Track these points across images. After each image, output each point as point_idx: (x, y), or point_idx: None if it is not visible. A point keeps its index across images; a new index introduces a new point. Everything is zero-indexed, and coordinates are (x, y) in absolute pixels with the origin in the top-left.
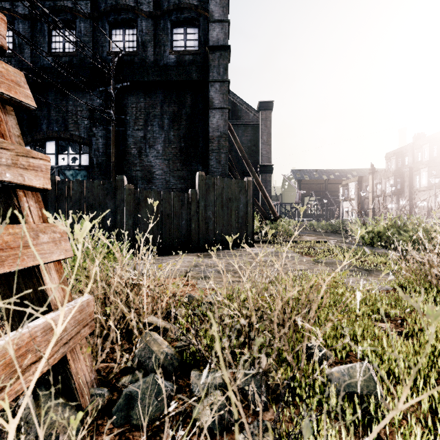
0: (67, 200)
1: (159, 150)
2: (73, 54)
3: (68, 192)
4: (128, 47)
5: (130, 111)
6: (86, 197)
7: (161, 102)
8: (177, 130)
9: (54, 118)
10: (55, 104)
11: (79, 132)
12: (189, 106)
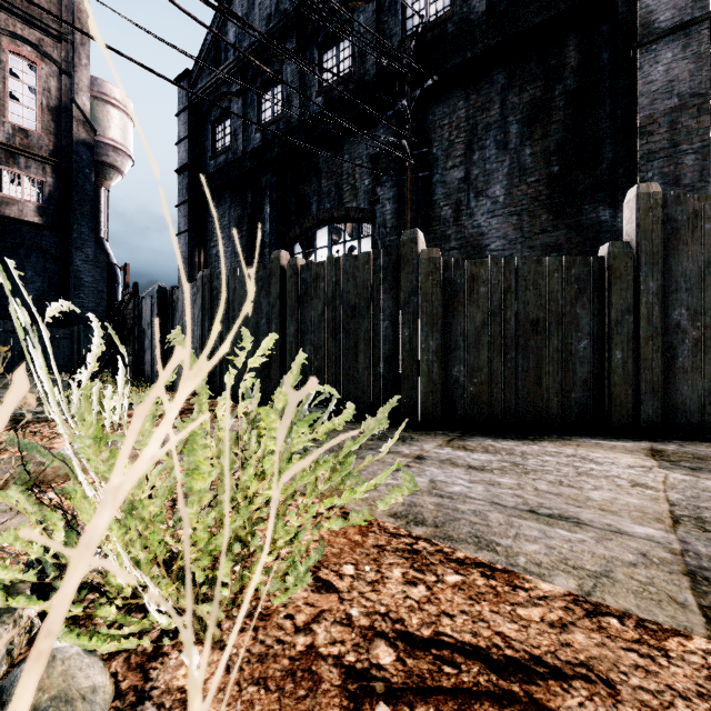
0: (313, 302)
1: (498, 197)
2: (348, 76)
3: (315, 285)
4: (434, 14)
5: (438, 136)
6: (345, 292)
7: (503, 90)
8: (541, 141)
9: (325, 190)
10: (314, 149)
11: (357, 202)
12: (573, 71)
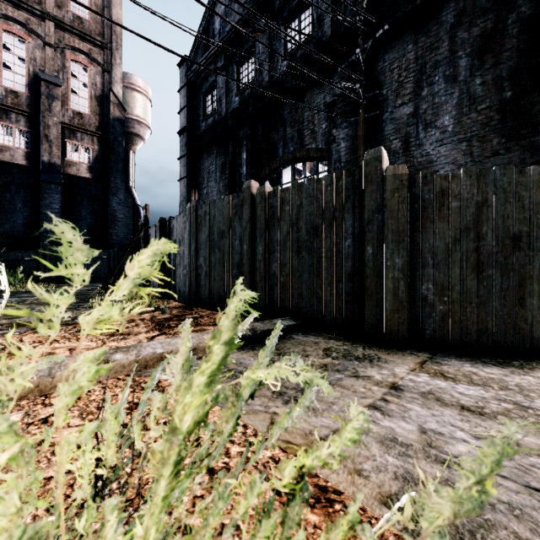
0: (279, 224)
1: (447, 127)
2: (308, 40)
3: (281, 209)
4: None
5: (387, 79)
6: (308, 214)
7: (451, 28)
8: (492, 69)
9: (289, 136)
10: (280, 98)
11: (316, 143)
12: None
